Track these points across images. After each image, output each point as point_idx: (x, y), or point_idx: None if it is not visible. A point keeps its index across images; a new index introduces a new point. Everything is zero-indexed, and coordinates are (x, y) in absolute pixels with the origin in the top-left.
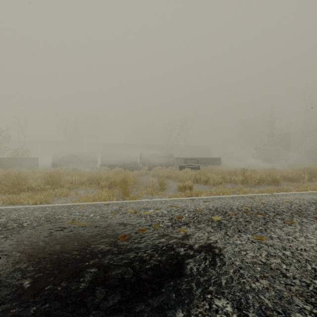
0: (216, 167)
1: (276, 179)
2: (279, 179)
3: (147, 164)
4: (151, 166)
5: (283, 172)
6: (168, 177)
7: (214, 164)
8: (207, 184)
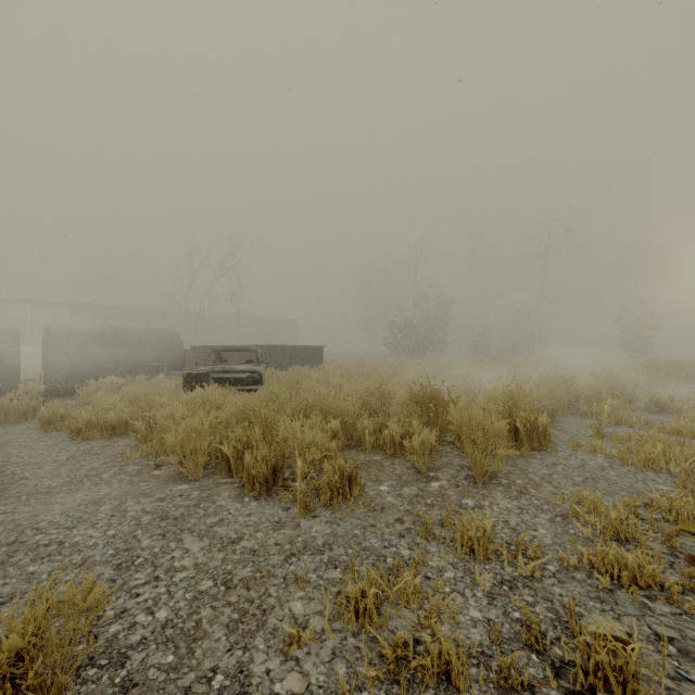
0: (313, 371)
1: (537, 425)
2: (548, 426)
3: (70, 368)
4: (89, 375)
5: (500, 386)
6: (121, 429)
7: (307, 362)
8: (280, 483)
